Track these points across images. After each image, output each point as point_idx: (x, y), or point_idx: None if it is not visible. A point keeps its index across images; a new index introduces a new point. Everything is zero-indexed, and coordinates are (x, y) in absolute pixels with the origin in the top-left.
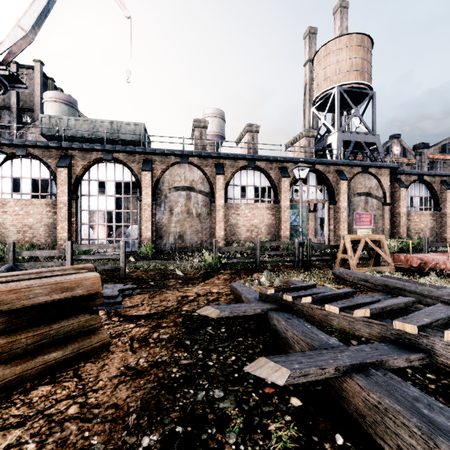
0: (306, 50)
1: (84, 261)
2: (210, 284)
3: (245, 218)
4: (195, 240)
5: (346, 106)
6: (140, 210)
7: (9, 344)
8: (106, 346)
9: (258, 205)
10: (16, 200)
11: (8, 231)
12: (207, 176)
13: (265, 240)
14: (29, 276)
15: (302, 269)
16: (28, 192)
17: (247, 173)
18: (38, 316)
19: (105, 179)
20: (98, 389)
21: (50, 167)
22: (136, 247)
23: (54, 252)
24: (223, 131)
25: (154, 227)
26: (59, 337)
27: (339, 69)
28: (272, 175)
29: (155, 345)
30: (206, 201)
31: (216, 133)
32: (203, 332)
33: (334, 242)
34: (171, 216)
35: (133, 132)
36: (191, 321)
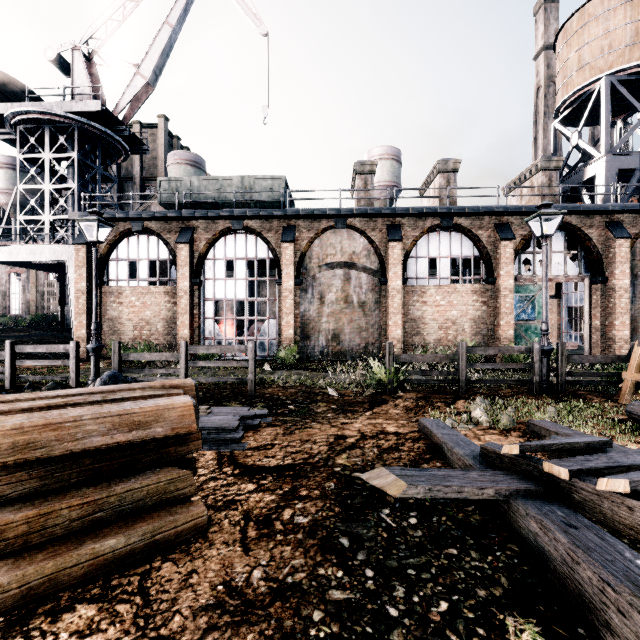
0: (538, 33)
1: (207, 368)
2: (382, 415)
3: (435, 308)
4: (356, 342)
5: (623, 110)
6: (280, 298)
7: (41, 517)
8: (202, 529)
9: (458, 287)
10: (132, 288)
11: (124, 327)
12: (375, 244)
13: (471, 343)
14: (93, 397)
15: (548, 398)
16: (145, 277)
17: (438, 237)
18: (94, 469)
19: (234, 257)
20: (167, 638)
21: (169, 244)
22: (274, 351)
23: (165, 356)
24: (399, 178)
25: (298, 322)
26: (124, 509)
27: (609, 45)
28: (482, 237)
29: (285, 539)
30: (373, 283)
31: (388, 184)
32: (374, 521)
33: (601, 349)
34: (322, 306)
35: (270, 189)
36: (351, 491)
